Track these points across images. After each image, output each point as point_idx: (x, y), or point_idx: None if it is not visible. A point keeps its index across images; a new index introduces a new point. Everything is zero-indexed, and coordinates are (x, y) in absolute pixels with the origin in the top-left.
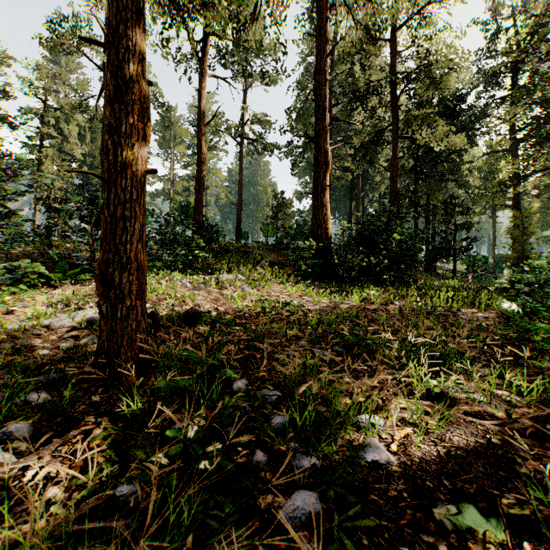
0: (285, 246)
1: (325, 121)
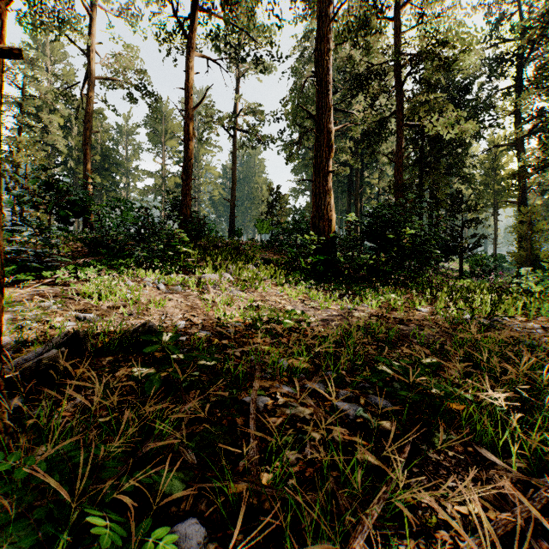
0: (282, 242)
1: (328, 97)
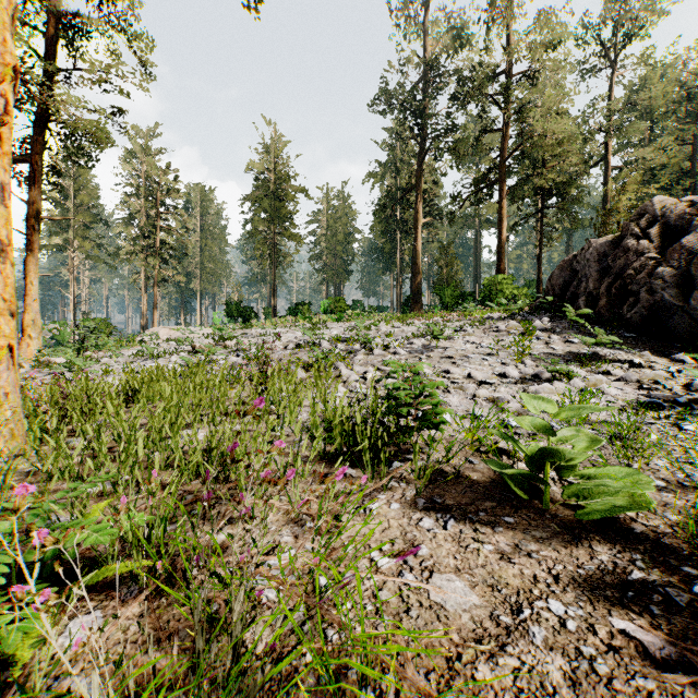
0: None
1: None
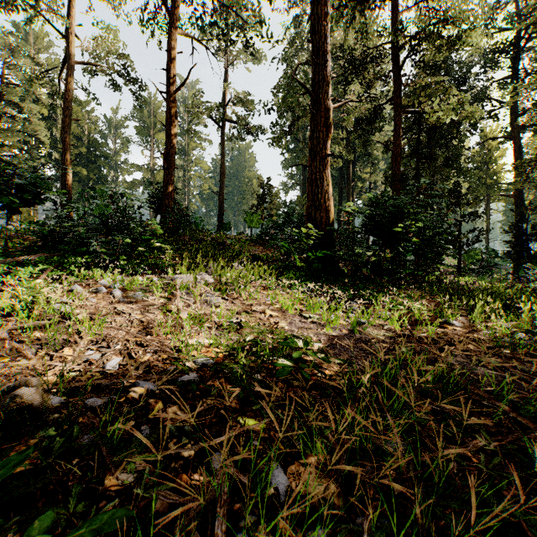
0: (272, 236)
1: (325, 69)
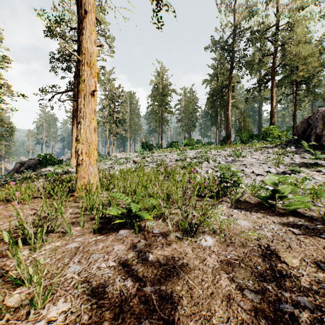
0: None
1: None
